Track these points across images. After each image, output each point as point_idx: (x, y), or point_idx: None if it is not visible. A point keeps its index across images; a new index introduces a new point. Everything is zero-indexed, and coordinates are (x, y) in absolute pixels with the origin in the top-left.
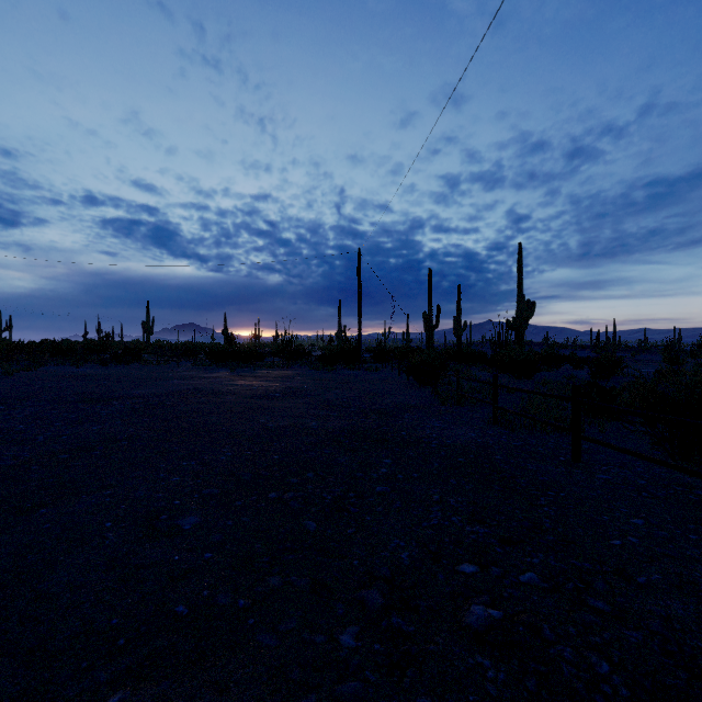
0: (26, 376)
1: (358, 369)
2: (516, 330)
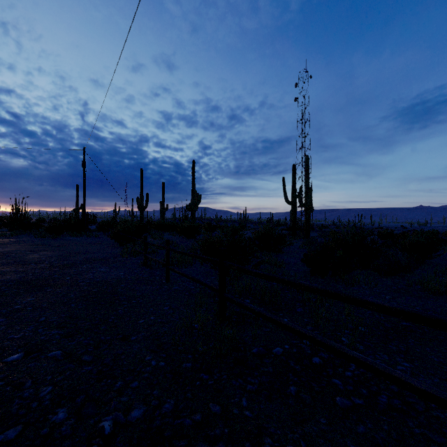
0: None
1: (81, 236)
2: (191, 211)
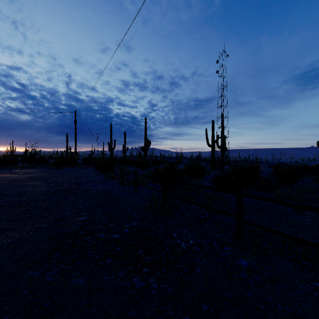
0: None
1: (74, 167)
2: (144, 151)
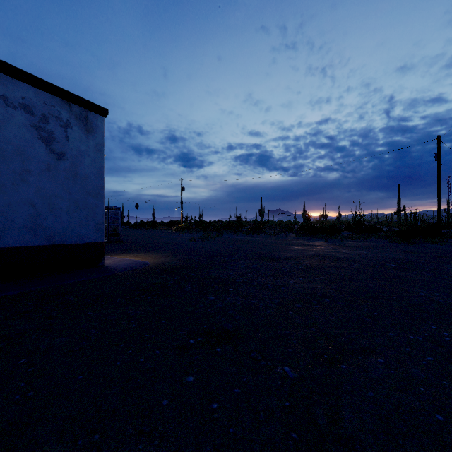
0: (219, 240)
1: (441, 243)
2: None
